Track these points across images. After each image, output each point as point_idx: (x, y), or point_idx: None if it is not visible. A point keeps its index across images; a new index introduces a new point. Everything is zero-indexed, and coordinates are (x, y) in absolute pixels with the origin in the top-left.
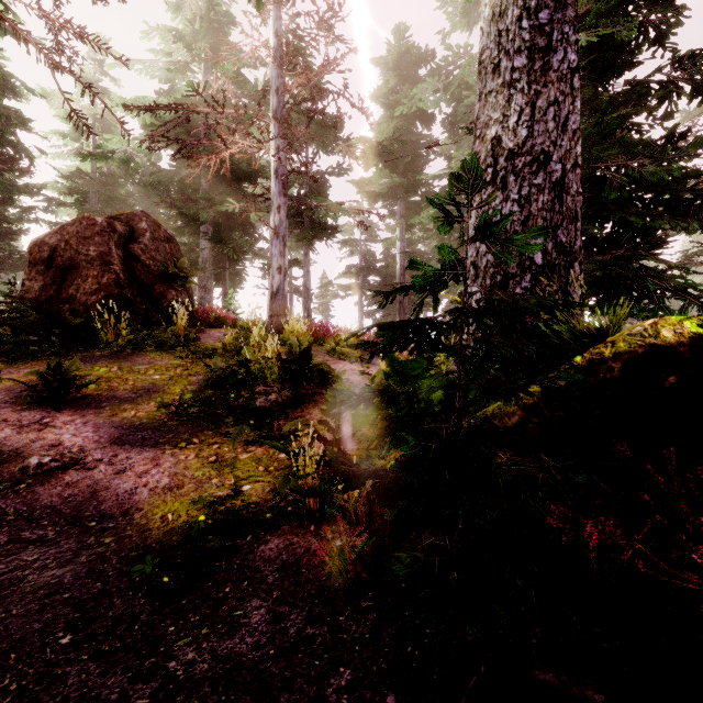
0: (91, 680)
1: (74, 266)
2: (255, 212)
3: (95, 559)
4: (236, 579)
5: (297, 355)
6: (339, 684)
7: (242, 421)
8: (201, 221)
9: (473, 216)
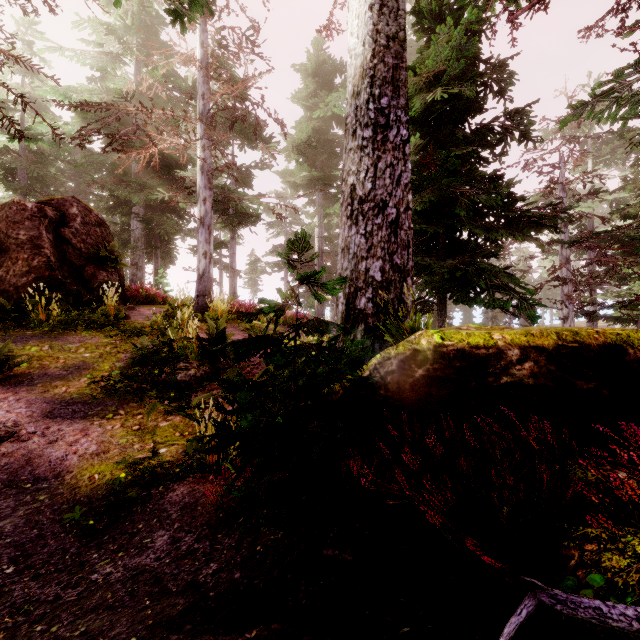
0: (32, 592)
1: (3, 249)
2: (183, 201)
3: (31, 513)
4: (148, 518)
5: (213, 336)
6: (208, 572)
7: (164, 393)
8: (133, 203)
9: (341, 239)
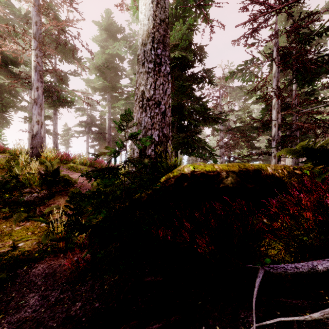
0: None
1: None
2: (20, 87)
3: None
4: (18, 288)
5: (51, 172)
6: (76, 308)
7: (14, 209)
8: None
9: (135, 118)
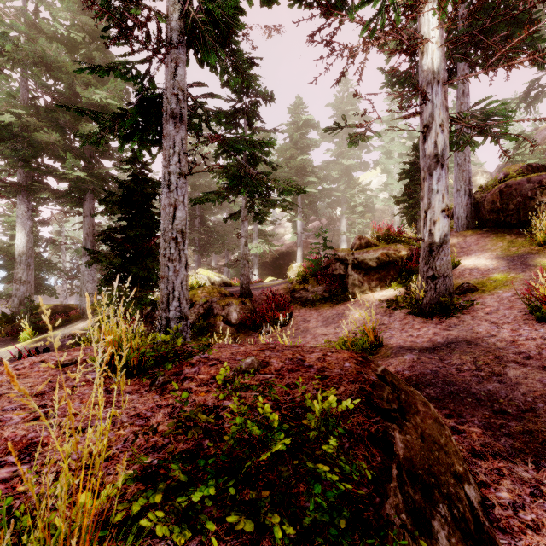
0: None
1: None
2: None
3: None
4: None
5: None
6: None
7: None
8: None
9: (15, 286)
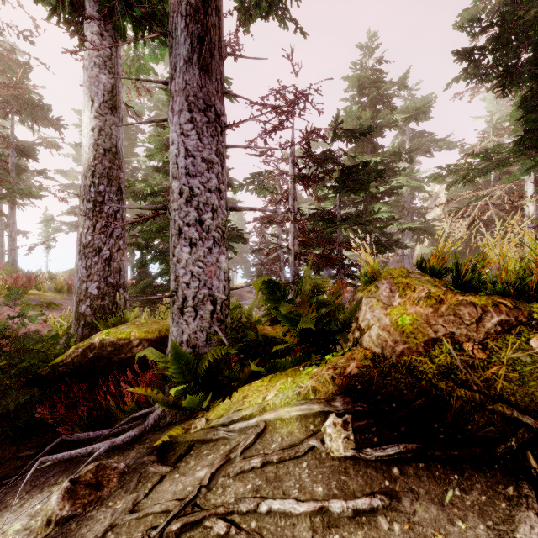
0: None
1: None
2: None
3: None
4: None
5: None
6: None
7: None
8: None
9: (76, 263)
